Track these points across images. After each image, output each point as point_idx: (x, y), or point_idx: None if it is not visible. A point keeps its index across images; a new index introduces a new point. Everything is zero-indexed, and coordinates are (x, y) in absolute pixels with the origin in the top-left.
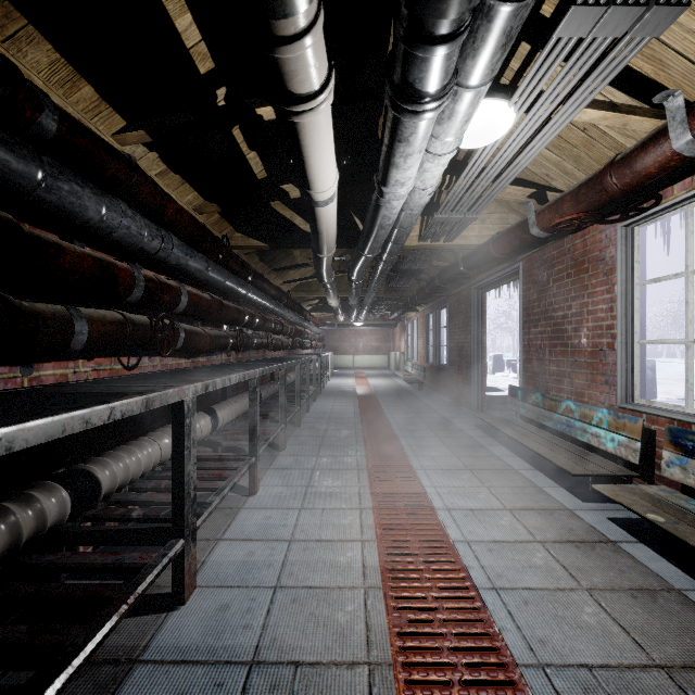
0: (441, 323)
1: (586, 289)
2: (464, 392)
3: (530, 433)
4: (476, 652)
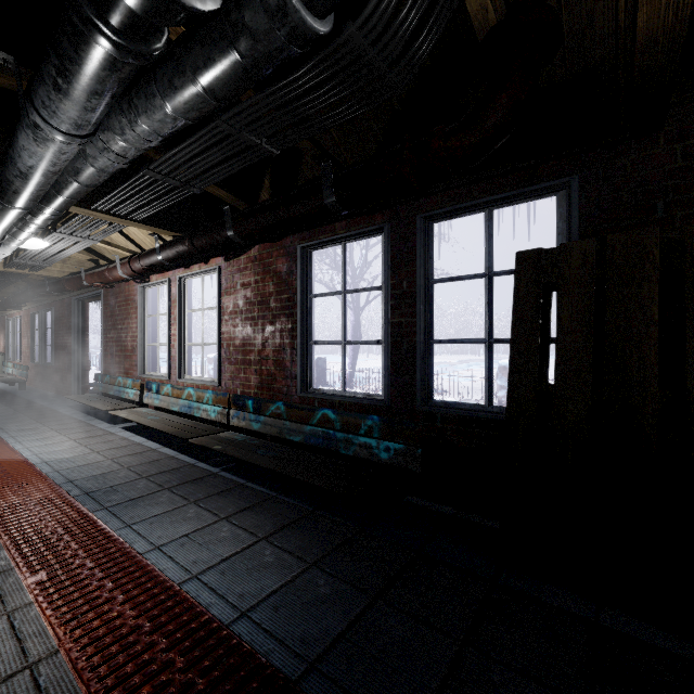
0: (48, 324)
1: (130, 315)
2: (67, 384)
3: (99, 400)
4: (15, 467)
